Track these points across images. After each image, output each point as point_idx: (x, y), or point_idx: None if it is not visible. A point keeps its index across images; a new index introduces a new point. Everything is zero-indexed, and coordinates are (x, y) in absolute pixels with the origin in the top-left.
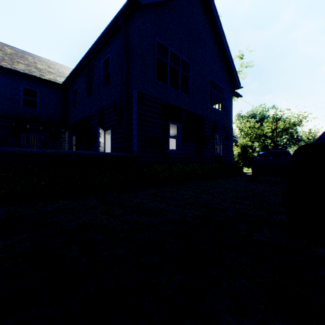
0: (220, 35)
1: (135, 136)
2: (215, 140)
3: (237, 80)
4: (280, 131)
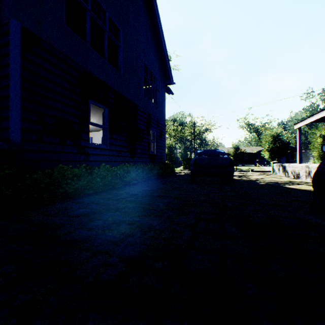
0: (155, 15)
1: (16, 110)
2: (149, 136)
3: (170, 74)
4: (196, 135)
